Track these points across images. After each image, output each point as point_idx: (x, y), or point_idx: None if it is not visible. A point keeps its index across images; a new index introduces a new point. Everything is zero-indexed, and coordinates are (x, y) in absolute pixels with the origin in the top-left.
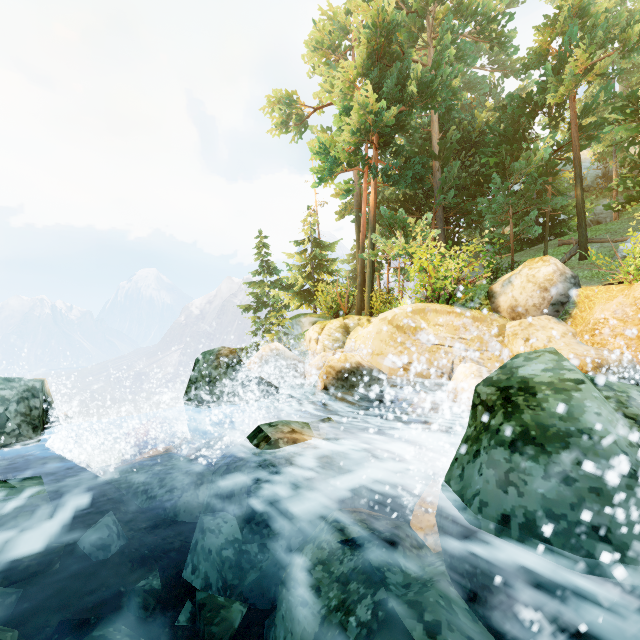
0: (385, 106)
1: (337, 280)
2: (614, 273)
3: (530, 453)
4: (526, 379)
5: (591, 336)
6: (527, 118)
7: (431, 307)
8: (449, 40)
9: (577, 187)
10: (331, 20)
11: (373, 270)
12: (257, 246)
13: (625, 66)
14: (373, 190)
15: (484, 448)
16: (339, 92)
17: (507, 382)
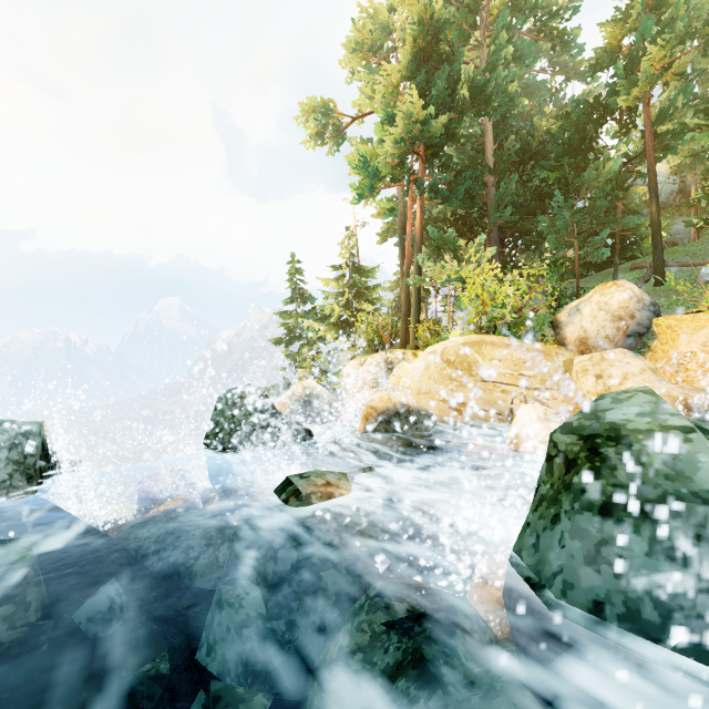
0: (433, 113)
1: (379, 309)
2: (696, 300)
3: (628, 521)
4: (616, 426)
5: (675, 372)
6: (594, 125)
7: (487, 339)
8: (505, 38)
9: (652, 203)
10: (372, 19)
11: (419, 298)
12: (289, 272)
13: (706, 66)
14: (419, 208)
15: (565, 512)
16: (381, 98)
17: (592, 429)
